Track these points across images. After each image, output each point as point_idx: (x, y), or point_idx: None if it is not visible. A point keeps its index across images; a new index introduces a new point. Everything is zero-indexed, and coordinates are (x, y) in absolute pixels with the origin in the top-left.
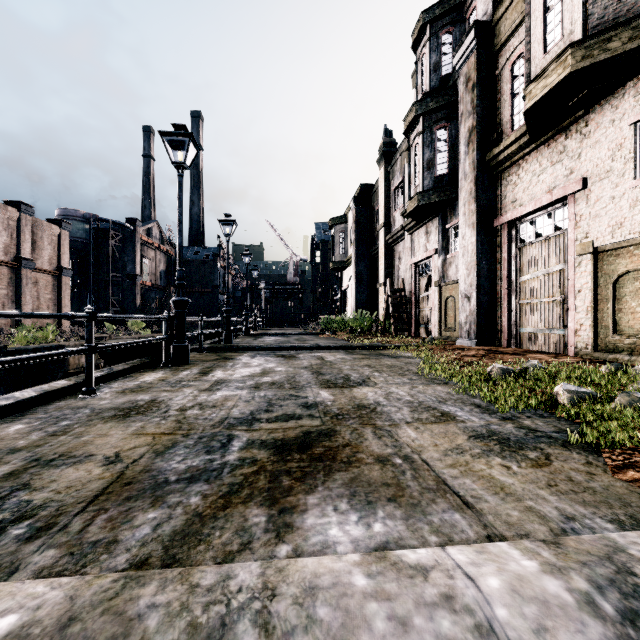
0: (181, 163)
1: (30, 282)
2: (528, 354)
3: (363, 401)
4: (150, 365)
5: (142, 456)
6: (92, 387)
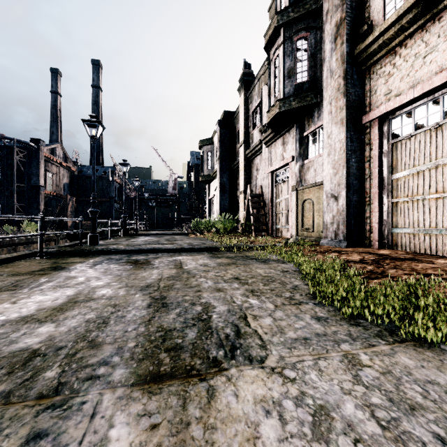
0: None
1: None
2: (429, 259)
3: None
4: None
5: None
6: None
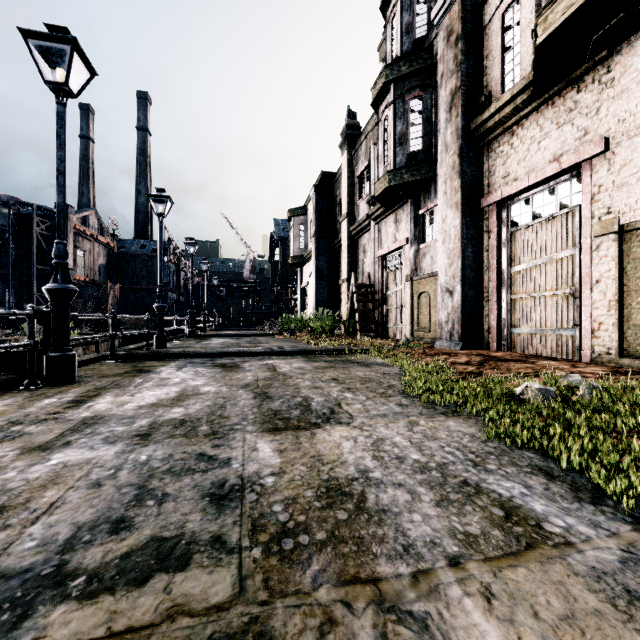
0: (60, 84)
1: None
2: (534, 361)
3: (336, 470)
4: (1, 387)
5: None
6: None
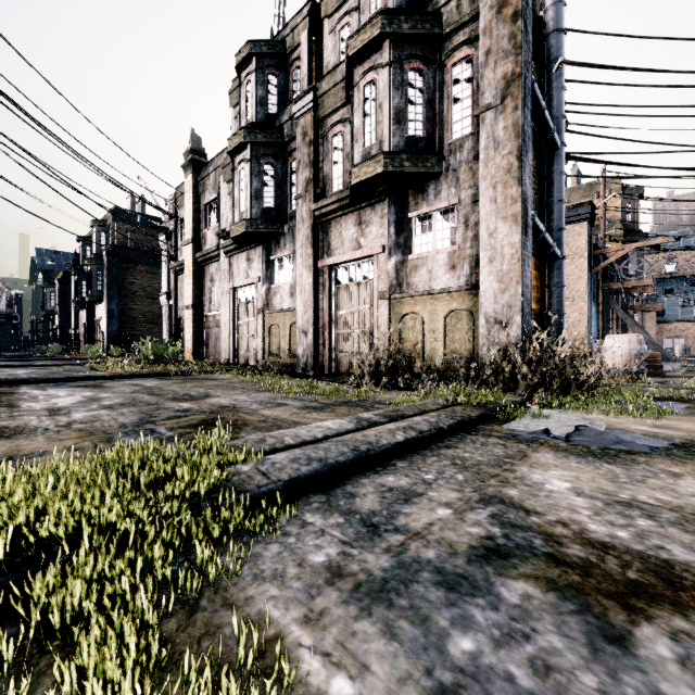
0: None
1: None
2: None
3: None
4: None
5: None
6: None
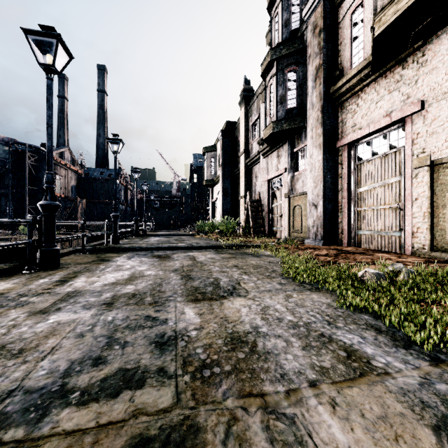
0: (49, 65)
1: None
2: (373, 253)
3: (237, 326)
4: (10, 271)
5: None
6: None
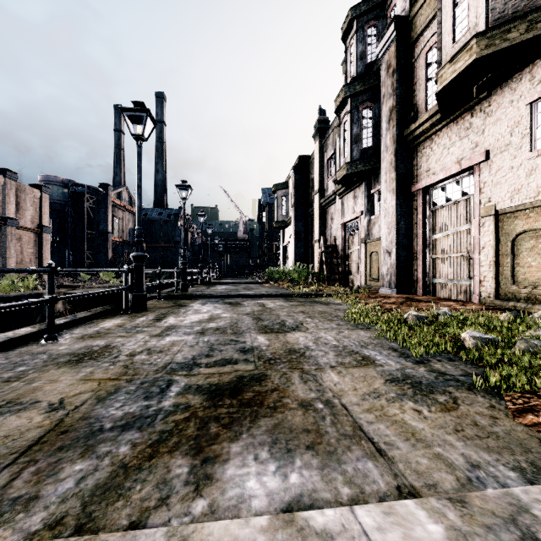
0: (140, 135)
1: (14, 238)
2: (440, 302)
3: (294, 346)
4: (112, 312)
5: (84, 402)
6: (53, 334)
